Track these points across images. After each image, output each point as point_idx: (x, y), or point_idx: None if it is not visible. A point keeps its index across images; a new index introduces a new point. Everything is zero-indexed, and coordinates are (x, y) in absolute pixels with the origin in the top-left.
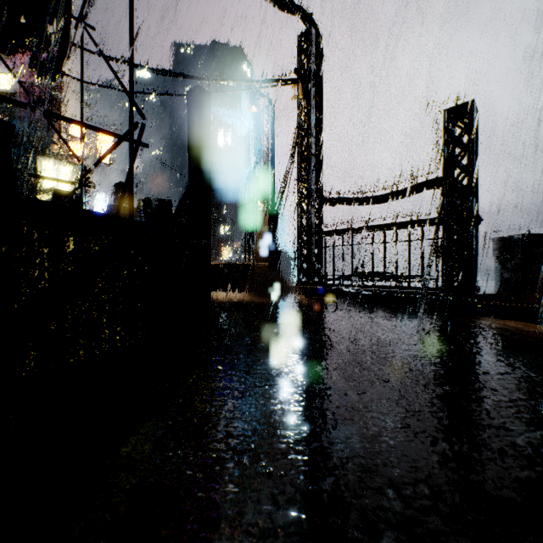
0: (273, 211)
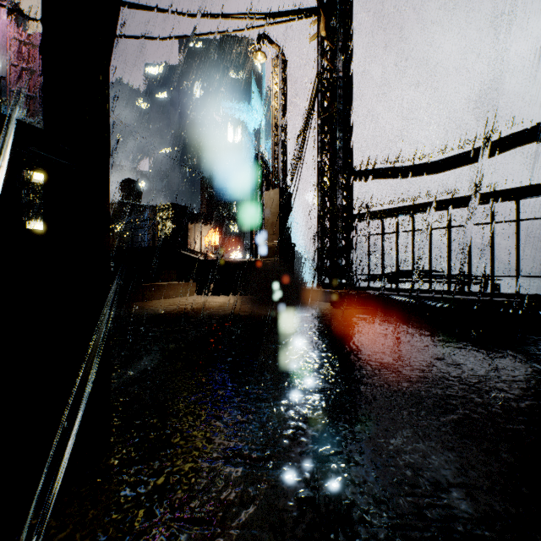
0: (285, 192)
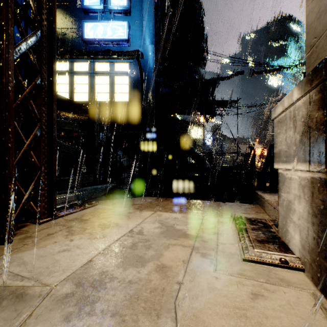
0: None
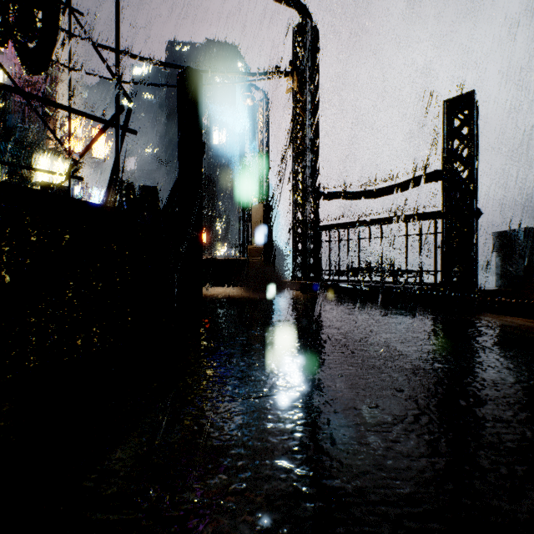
0: (268, 206)
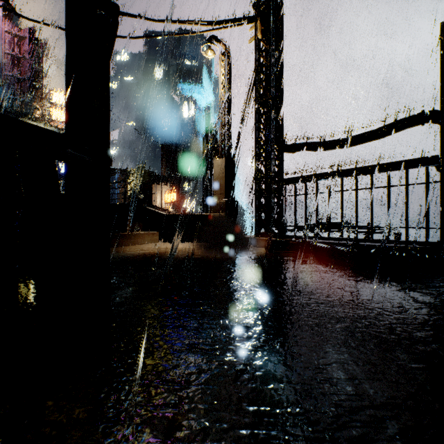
0: (230, 160)
